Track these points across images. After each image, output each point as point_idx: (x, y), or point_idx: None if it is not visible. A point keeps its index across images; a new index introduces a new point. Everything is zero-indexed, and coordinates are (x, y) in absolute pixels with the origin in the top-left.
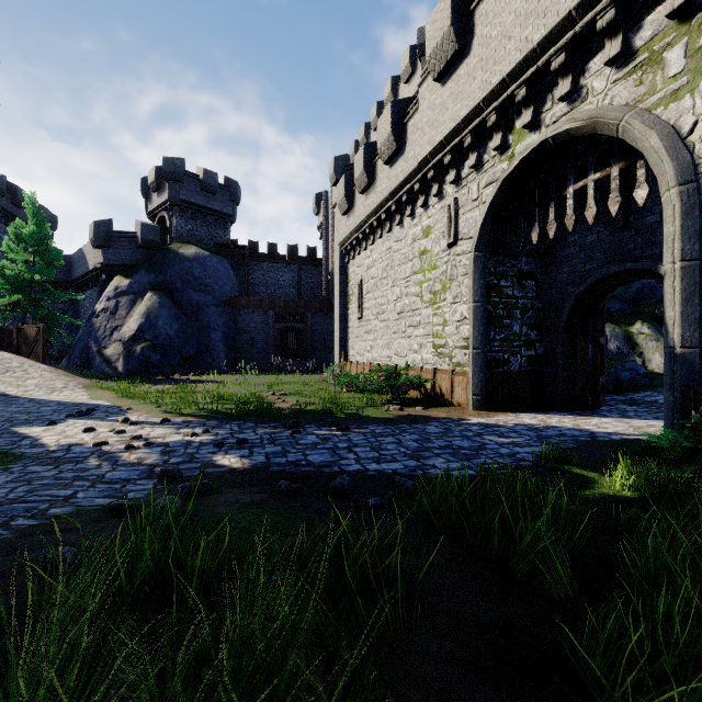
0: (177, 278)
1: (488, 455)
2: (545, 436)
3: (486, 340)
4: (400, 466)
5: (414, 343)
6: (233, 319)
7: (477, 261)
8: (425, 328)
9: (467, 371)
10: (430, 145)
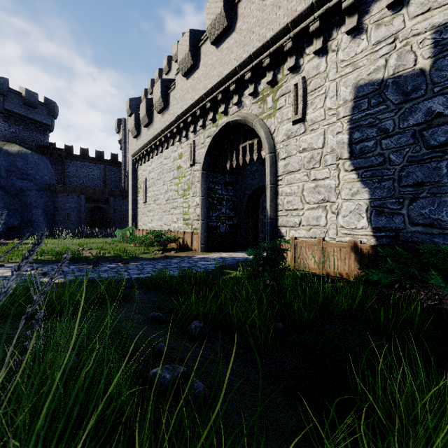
0: (1, 167)
1: (194, 268)
2: (226, 260)
3: (208, 216)
4: (150, 275)
5: (174, 218)
6: (51, 200)
7: (203, 175)
8: (180, 209)
9: (199, 232)
10: (181, 109)
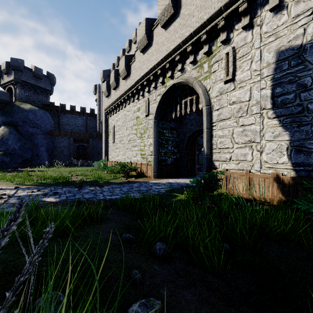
0: (19, 119)
1: (150, 192)
2: (173, 185)
3: (158, 152)
4: (118, 196)
5: (134, 153)
6: (51, 141)
7: (155, 123)
8: (138, 147)
9: (152, 164)
10: (139, 76)
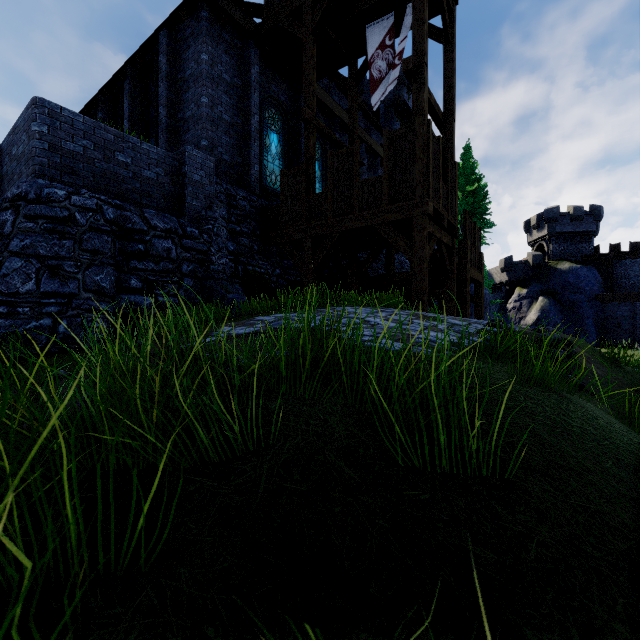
0: (557, 285)
1: None
2: None
3: None
4: None
5: None
6: (601, 310)
7: None
8: None
9: None
10: None
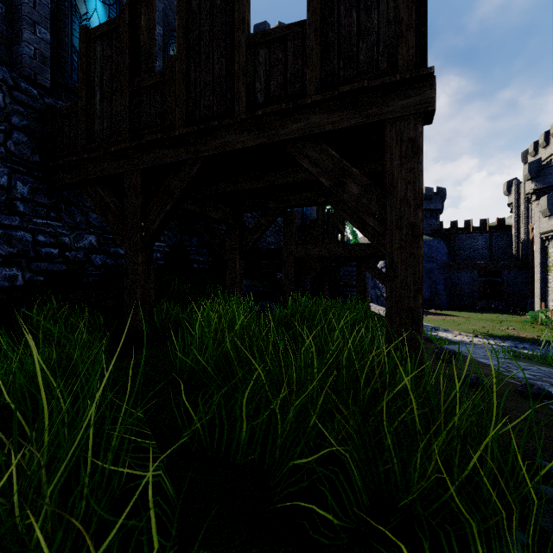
0: None
1: None
2: None
3: None
4: None
5: None
6: (448, 276)
7: None
8: None
9: None
10: None
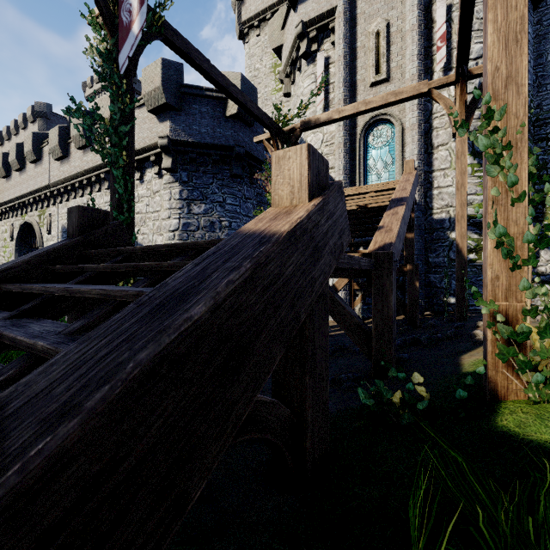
0: None
1: None
2: None
3: None
4: None
5: None
6: None
7: (17, 250)
8: None
9: None
10: (3, 200)
